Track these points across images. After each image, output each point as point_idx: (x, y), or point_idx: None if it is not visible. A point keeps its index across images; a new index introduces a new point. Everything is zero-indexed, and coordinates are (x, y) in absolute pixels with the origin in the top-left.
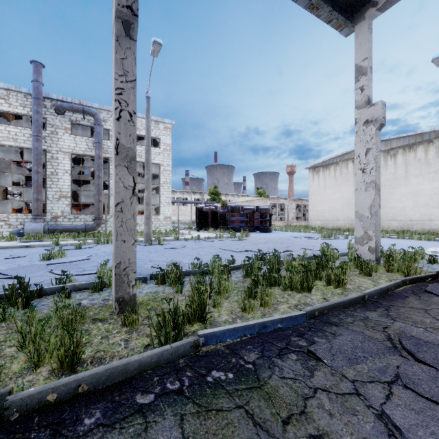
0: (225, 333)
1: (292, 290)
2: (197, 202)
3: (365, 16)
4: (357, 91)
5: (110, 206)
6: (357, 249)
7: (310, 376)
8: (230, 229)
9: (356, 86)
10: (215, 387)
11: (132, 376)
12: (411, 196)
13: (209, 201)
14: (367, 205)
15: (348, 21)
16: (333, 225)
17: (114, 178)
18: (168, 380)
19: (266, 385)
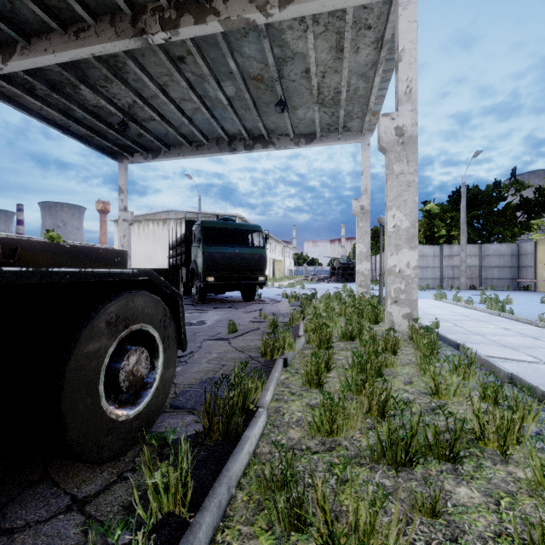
0: None
1: None
2: None
3: (124, 161)
4: (120, 201)
5: None
6: None
7: None
8: None
9: (119, 197)
10: None
11: None
12: None
13: None
14: None
15: (114, 159)
16: None
17: None
18: None
19: None
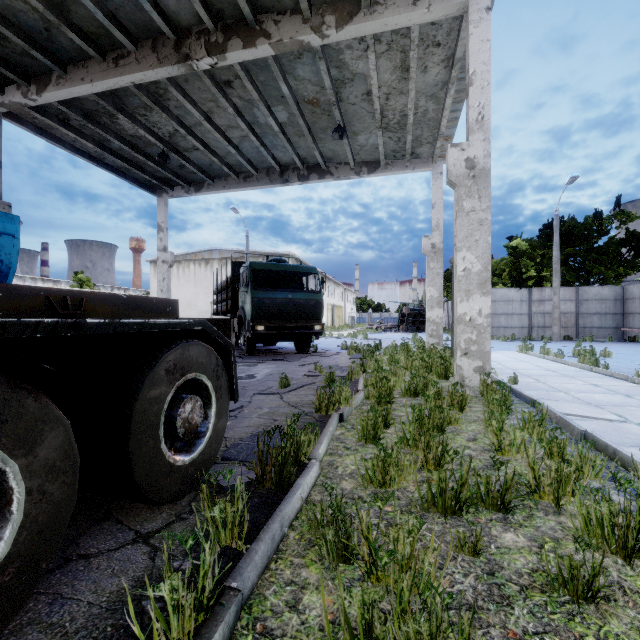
0: None
1: None
2: None
3: (163, 196)
4: (159, 240)
5: None
6: None
7: None
8: None
9: (158, 236)
10: None
11: None
12: None
13: None
14: None
15: (153, 193)
16: None
17: None
18: None
19: None
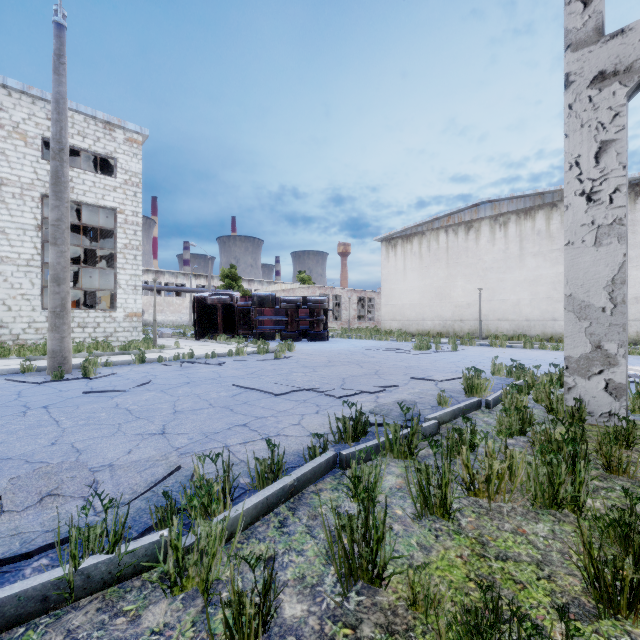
0: None
1: None
2: (200, 290)
3: None
4: (573, 7)
5: None
6: (573, 386)
7: None
8: (257, 336)
9: None
10: None
11: None
12: (528, 285)
13: (221, 289)
14: (601, 280)
15: None
16: (418, 328)
17: None
18: None
19: None
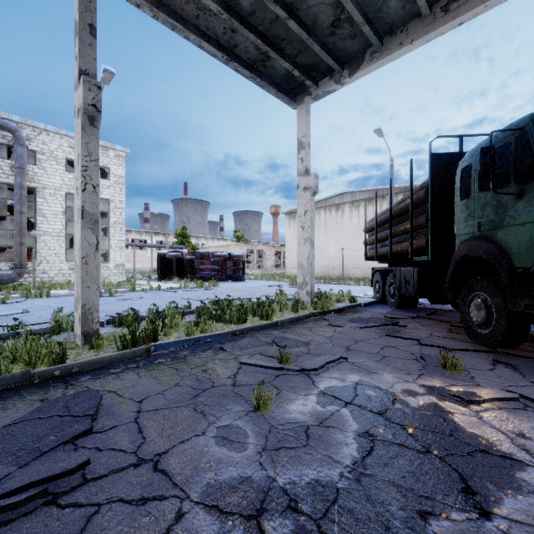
0: (169, 344)
1: (231, 323)
2: (159, 245)
3: (304, 100)
4: (299, 161)
5: (38, 251)
6: (299, 293)
7: (215, 356)
8: (199, 278)
9: (298, 156)
10: (158, 364)
11: (106, 366)
12: None
13: (176, 245)
14: (305, 257)
15: (292, 101)
16: None
17: (79, 237)
18: (130, 364)
19: (188, 360)
